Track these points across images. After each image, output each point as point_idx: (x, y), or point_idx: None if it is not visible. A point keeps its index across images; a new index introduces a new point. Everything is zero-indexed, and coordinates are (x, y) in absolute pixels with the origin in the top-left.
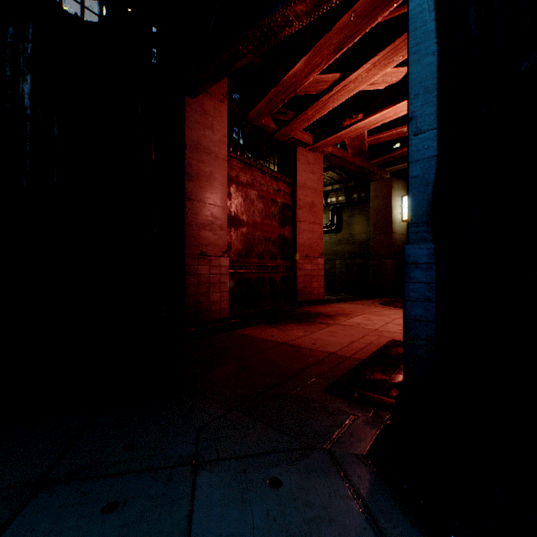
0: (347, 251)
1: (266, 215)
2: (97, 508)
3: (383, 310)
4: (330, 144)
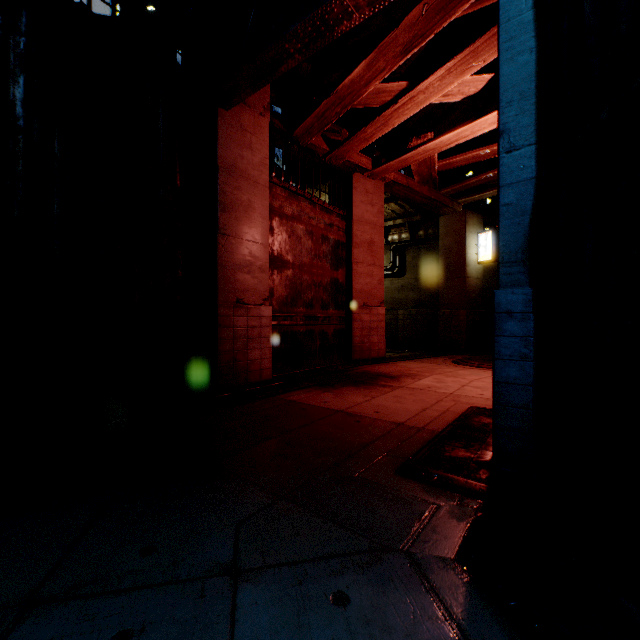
0: (412, 299)
1: (316, 254)
2: (105, 639)
3: (456, 370)
4: (392, 170)
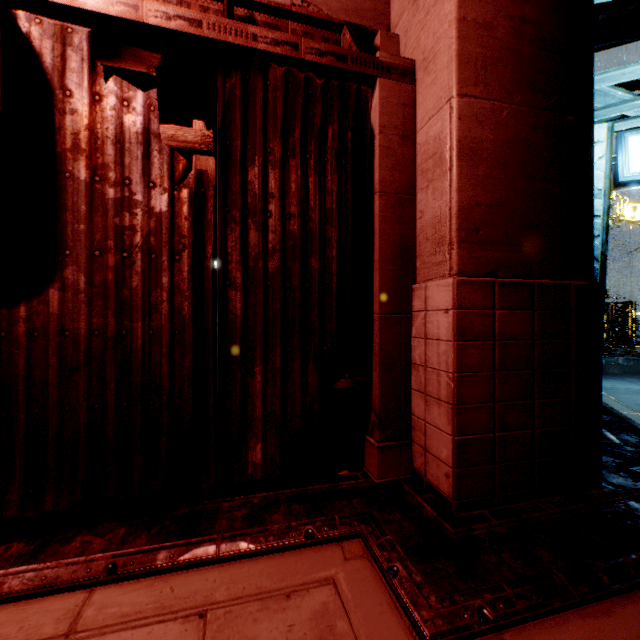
0: None
1: None
2: None
3: None
4: None
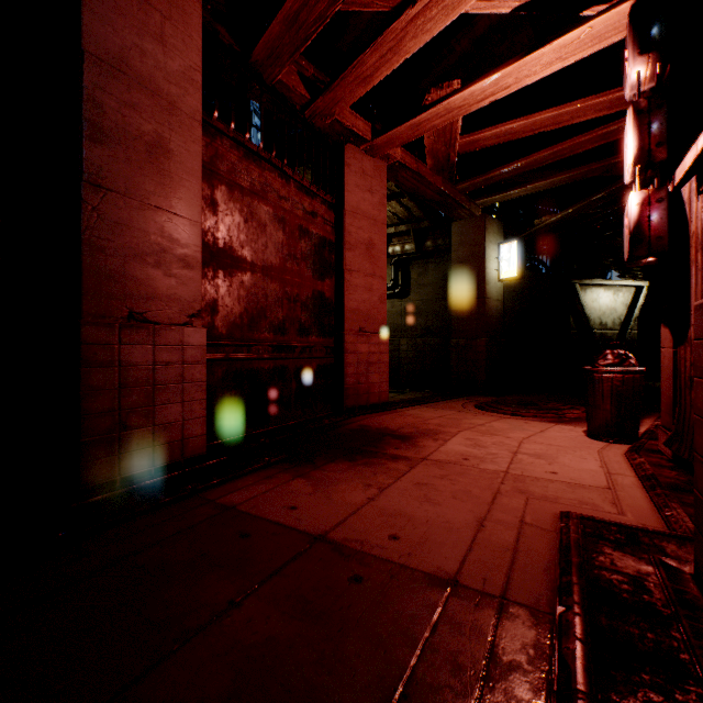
0: (418, 325)
1: (290, 254)
2: None
3: (489, 422)
4: (400, 142)
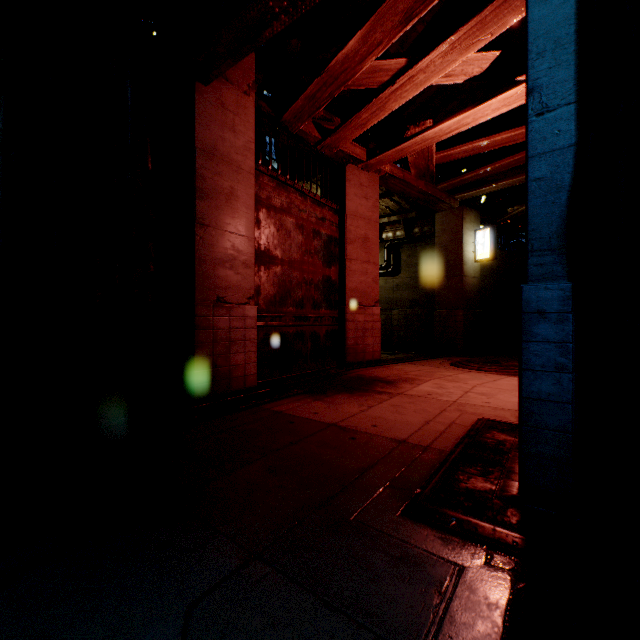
0: (407, 298)
1: (306, 250)
2: None
3: (456, 374)
4: (388, 161)
